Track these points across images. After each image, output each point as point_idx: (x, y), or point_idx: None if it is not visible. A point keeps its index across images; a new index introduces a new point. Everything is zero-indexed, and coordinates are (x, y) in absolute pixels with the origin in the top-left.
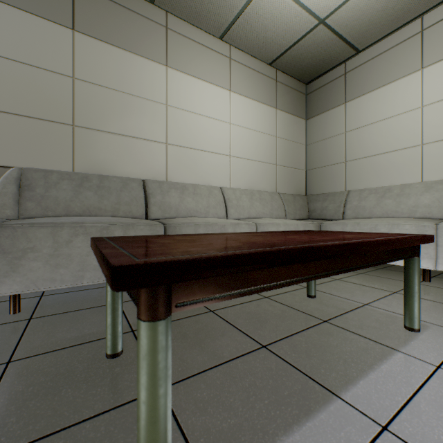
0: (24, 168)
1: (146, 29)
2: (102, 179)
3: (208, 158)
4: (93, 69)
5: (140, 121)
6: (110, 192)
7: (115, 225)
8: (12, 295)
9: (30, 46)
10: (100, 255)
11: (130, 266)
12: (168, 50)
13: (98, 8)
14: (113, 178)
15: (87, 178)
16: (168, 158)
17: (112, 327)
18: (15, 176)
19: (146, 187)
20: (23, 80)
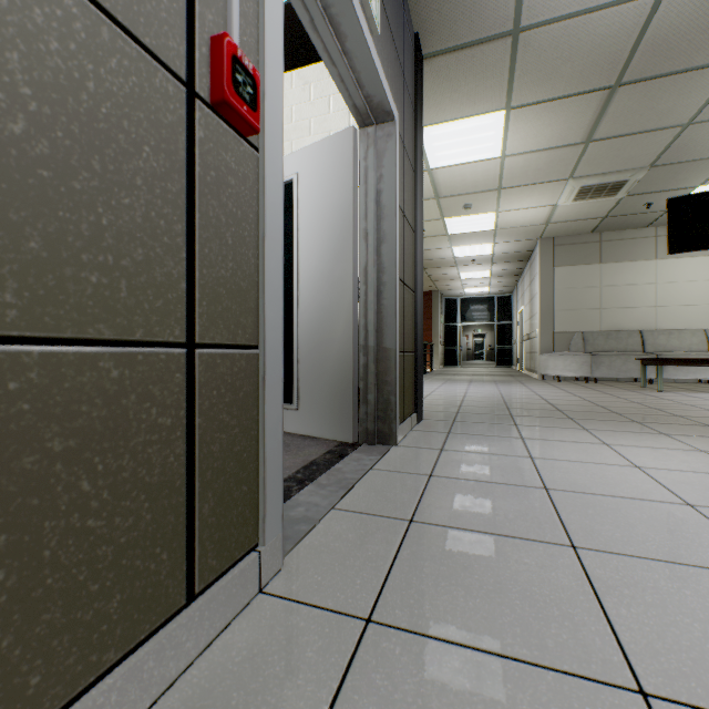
0: (582, 332)
1: (640, 244)
2: (616, 333)
3: (691, 310)
4: (610, 279)
5: (636, 298)
6: (621, 339)
7: (631, 355)
8: (595, 377)
9: (582, 279)
10: (648, 359)
11: (657, 358)
12: (657, 249)
13: (612, 247)
14: (622, 332)
15: (609, 334)
16: (657, 316)
17: (642, 380)
18: (580, 336)
19: (642, 335)
20: (579, 295)
